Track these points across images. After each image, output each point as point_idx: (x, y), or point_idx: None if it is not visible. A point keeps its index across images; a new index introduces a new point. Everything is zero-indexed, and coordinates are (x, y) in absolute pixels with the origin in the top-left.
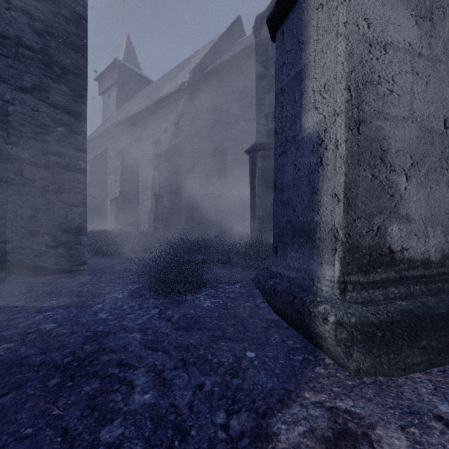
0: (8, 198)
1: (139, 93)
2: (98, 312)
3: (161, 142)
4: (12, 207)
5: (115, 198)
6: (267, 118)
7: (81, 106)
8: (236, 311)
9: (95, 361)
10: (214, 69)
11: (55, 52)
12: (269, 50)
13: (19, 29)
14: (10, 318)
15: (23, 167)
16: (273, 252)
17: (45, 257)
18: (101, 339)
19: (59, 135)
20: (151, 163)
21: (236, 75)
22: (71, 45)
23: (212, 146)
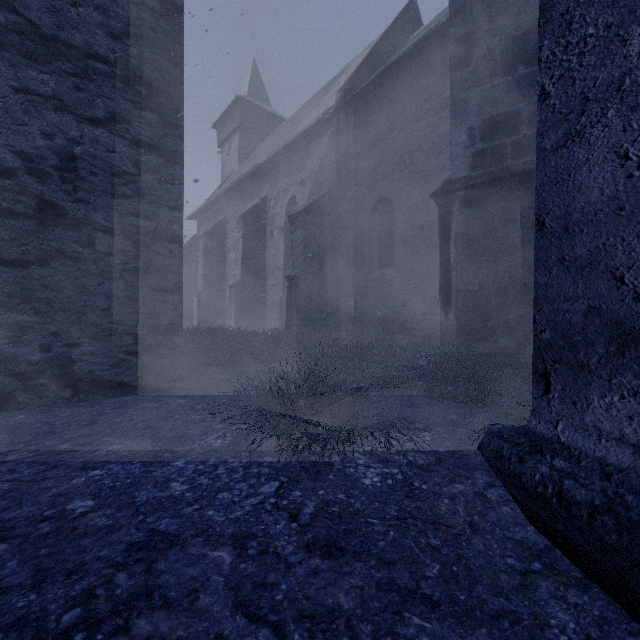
0: (74, 281)
1: (267, 138)
2: (172, 479)
3: (297, 201)
4: (80, 294)
5: (235, 283)
6: (472, 132)
7: (175, 142)
8: (436, 507)
9: (118, 636)
10: (374, 80)
11: (138, 63)
12: (475, 13)
13: (90, 32)
14: (37, 477)
15: (95, 235)
16: (536, 387)
17: (124, 369)
18: (154, 556)
19: (144, 187)
20: (282, 232)
21: (410, 84)
22: (161, 51)
23: (371, 201)
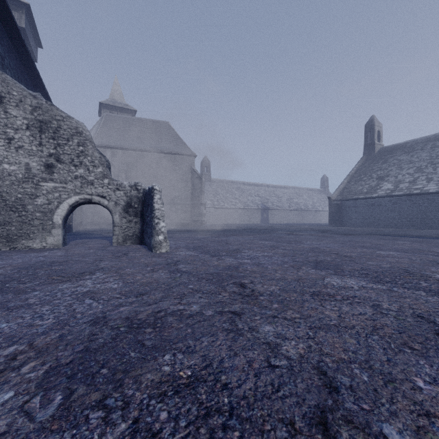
0: None
1: None
2: None
3: None
4: None
5: None
6: None
7: None
8: None
9: None
10: None
11: None
12: None
13: None
14: None
15: None
16: None
17: None
18: None
19: None
20: None
21: None
22: None
23: None
